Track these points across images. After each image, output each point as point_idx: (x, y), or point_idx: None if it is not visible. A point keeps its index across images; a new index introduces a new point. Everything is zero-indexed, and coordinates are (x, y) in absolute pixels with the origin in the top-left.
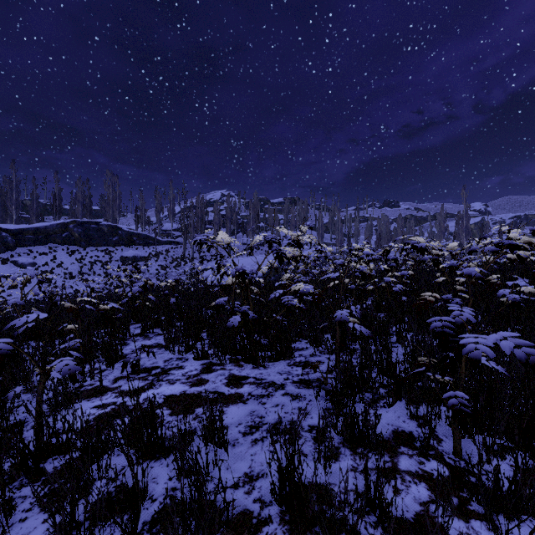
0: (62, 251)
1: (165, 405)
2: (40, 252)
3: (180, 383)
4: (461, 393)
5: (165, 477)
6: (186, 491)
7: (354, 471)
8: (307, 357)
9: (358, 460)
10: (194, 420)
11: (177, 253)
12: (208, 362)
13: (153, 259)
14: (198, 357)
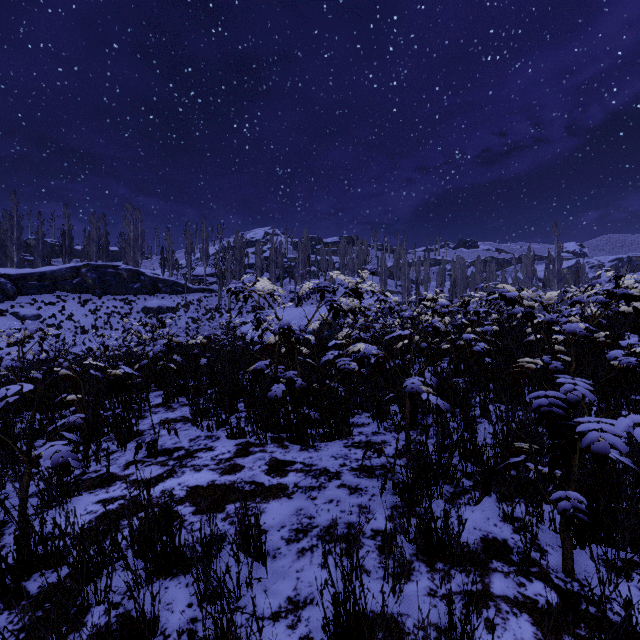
0: (72, 300)
1: (187, 499)
2: (46, 301)
3: (209, 470)
4: (574, 493)
5: (184, 603)
6: (210, 623)
7: (433, 595)
8: (368, 435)
9: (437, 579)
10: (224, 521)
11: (211, 303)
12: (244, 442)
13: (182, 310)
14: (232, 435)
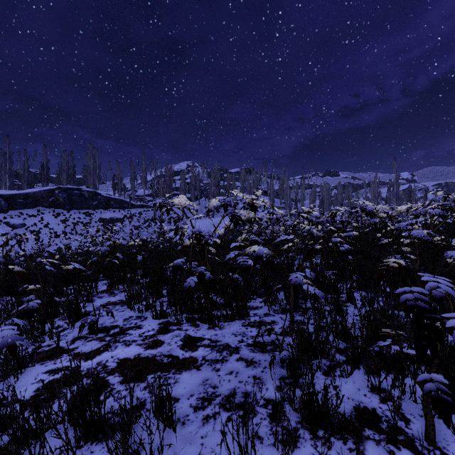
0: (48, 213)
1: (117, 370)
2: (29, 214)
3: (136, 344)
4: (437, 376)
5: None
6: None
7: None
8: (261, 316)
9: (319, 446)
10: (144, 390)
11: (149, 215)
12: (166, 321)
13: (127, 220)
14: (156, 316)
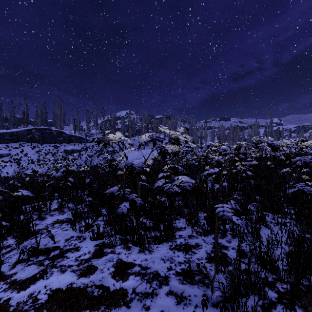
0: (27, 146)
1: (46, 306)
2: (13, 146)
3: (71, 271)
4: None
5: None
6: None
7: None
8: (186, 238)
9: None
10: None
11: (99, 148)
12: (101, 242)
13: (84, 151)
14: (93, 237)
